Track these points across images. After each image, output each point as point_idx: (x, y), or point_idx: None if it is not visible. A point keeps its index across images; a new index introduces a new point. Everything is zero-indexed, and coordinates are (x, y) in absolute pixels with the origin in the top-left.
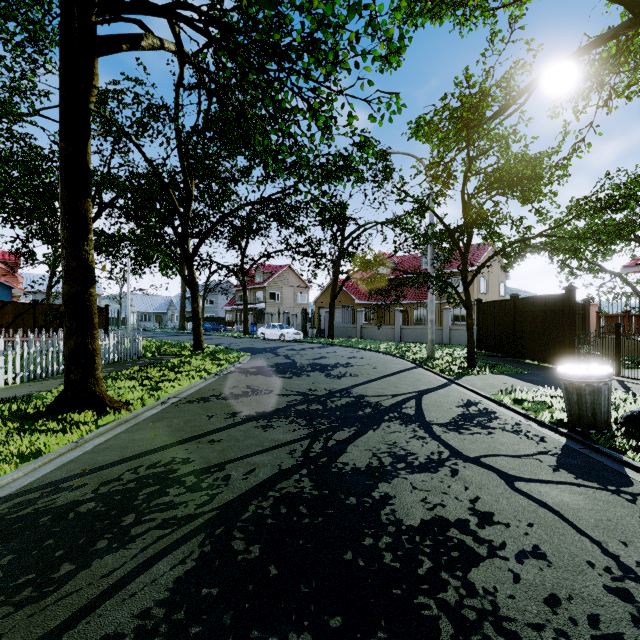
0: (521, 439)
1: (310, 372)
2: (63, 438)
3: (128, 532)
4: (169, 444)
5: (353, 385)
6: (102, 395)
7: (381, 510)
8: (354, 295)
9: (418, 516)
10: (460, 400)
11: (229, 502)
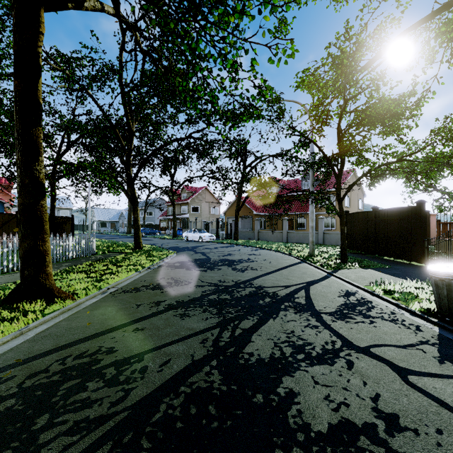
0: (400, 328)
1: (220, 266)
2: (10, 327)
3: (36, 439)
4: (99, 332)
5: (254, 277)
6: (51, 287)
7: (288, 411)
8: (253, 208)
9: (325, 419)
10: (340, 290)
11: (142, 399)
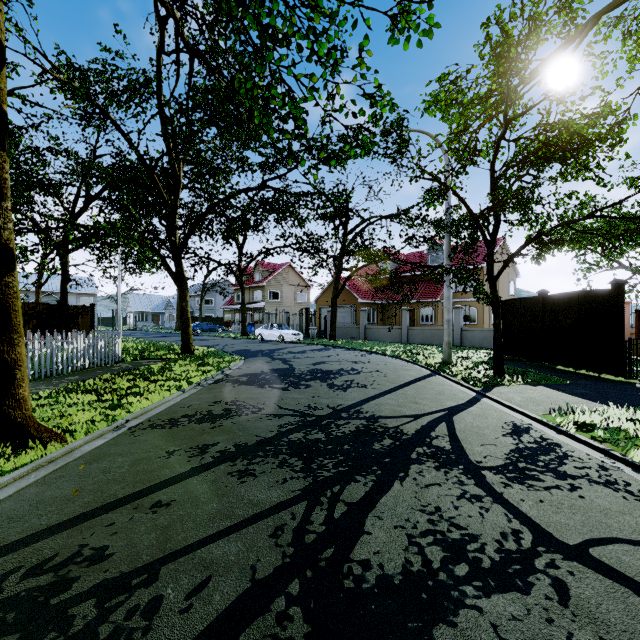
0: (627, 501)
1: (310, 381)
2: None
3: None
4: (89, 512)
5: (362, 400)
6: (26, 422)
7: None
8: (357, 294)
9: None
10: (503, 424)
11: None
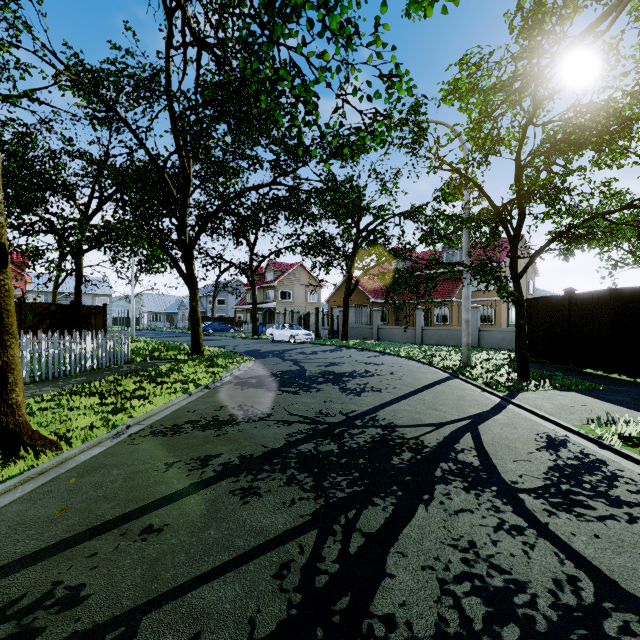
0: None
1: (321, 384)
2: None
3: None
4: (71, 537)
5: (377, 406)
6: (19, 428)
7: None
8: (369, 293)
9: None
10: (536, 435)
11: None
